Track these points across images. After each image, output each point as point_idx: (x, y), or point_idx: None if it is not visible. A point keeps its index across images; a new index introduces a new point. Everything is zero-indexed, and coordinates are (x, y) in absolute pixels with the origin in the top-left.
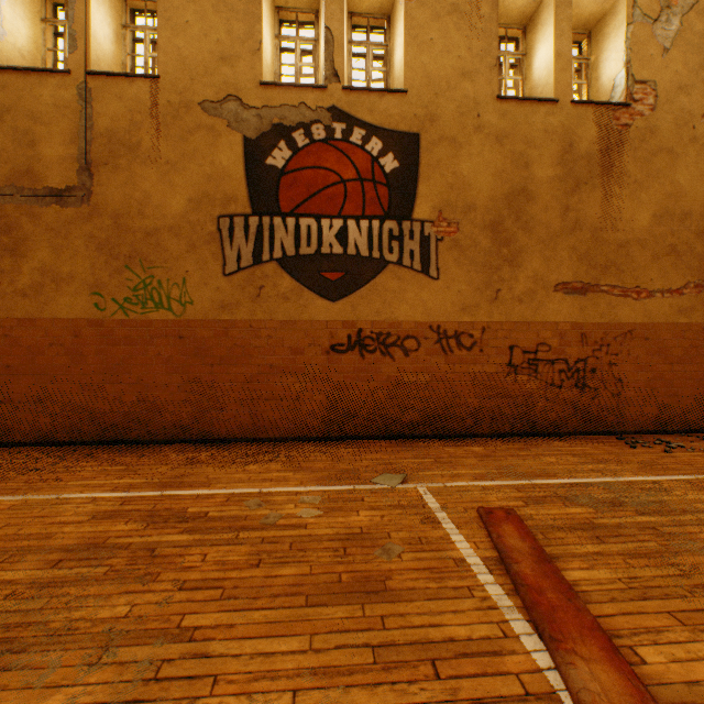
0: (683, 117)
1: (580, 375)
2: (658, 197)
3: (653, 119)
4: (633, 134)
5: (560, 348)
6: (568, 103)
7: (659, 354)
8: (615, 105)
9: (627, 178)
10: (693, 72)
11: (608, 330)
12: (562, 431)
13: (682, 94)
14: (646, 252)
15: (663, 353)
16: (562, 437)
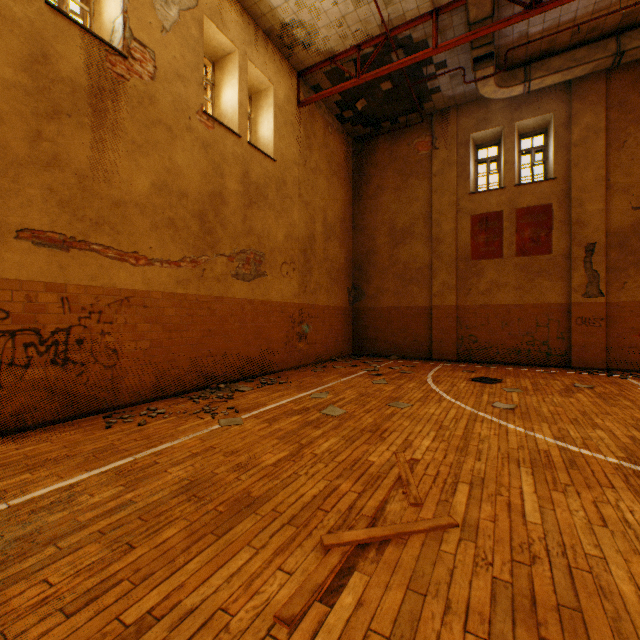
0: (182, 104)
1: (62, 349)
2: (159, 168)
3: (154, 89)
4: (132, 91)
5: (29, 314)
6: (42, 1)
7: (160, 322)
8: (110, 46)
9: (126, 135)
10: (190, 68)
11: (102, 295)
12: (33, 424)
13: (181, 82)
14: (146, 219)
15: (164, 321)
16: (30, 432)
